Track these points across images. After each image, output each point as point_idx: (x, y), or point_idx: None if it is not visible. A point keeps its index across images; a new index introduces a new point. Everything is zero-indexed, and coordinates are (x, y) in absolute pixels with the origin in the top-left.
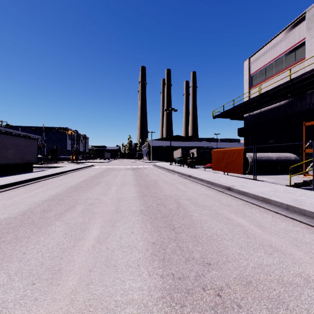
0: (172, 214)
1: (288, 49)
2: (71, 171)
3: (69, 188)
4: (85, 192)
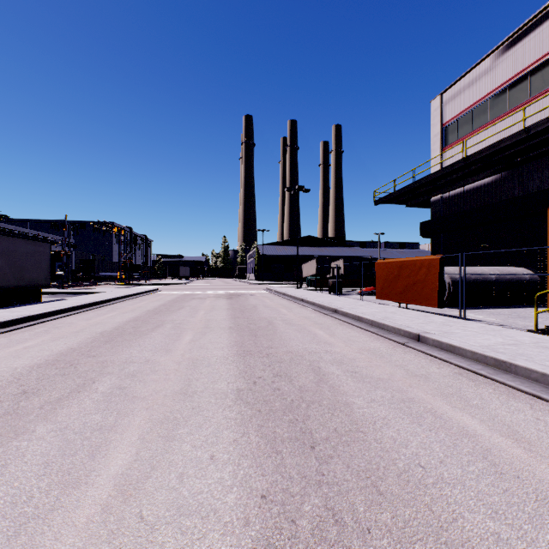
0: (307, 402)
1: (516, 75)
2: (114, 302)
3: (99, 336)
4: (128, 344)
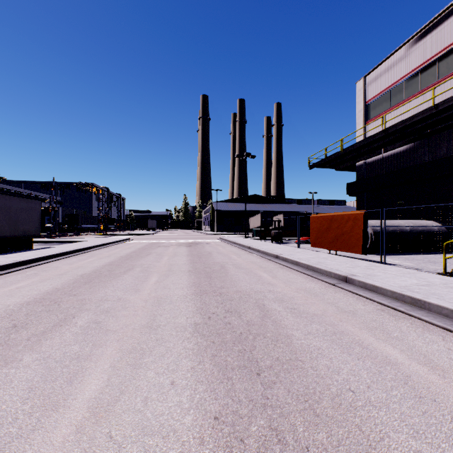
0: (253, 334)
1: (426, 61)
2: (93, 249)
3: (80, 277)
4: (103, 285)
